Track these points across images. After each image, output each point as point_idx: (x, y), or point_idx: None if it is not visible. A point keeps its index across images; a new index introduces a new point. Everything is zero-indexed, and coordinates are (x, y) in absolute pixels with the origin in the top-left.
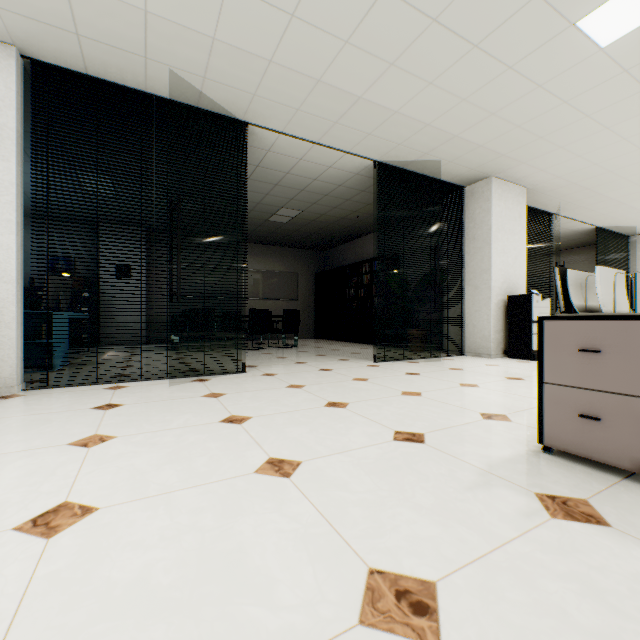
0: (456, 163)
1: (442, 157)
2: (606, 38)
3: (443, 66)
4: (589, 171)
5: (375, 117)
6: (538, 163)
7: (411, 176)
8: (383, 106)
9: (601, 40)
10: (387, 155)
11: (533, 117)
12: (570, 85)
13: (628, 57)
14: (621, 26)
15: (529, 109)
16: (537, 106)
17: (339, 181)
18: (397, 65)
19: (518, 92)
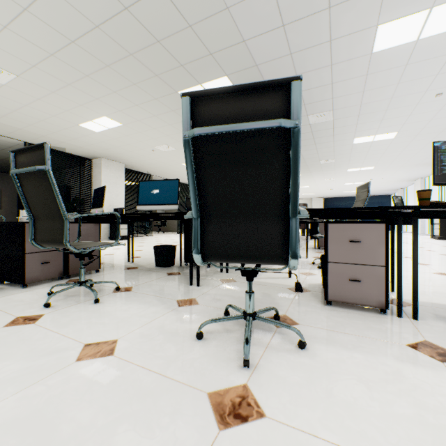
0: (77, 150)
1: (66, 147)
2: (95, 130)
3: (33, 122)
4: (144, 162)
5: (10, 128)
6: (118, 157)
7: (54, 151)
8: (12, 126)
9: (94, 130)
10: (32, 141)
11: (95, 143)
12: (98, 138)
13: (110, 136)
14: (97, 129)
15: (90, 141)
16: (93, 140)
17: (8, 145)
18: (7, 117)
19: (79, 135)
